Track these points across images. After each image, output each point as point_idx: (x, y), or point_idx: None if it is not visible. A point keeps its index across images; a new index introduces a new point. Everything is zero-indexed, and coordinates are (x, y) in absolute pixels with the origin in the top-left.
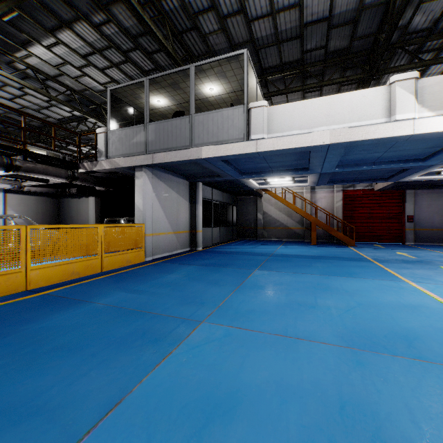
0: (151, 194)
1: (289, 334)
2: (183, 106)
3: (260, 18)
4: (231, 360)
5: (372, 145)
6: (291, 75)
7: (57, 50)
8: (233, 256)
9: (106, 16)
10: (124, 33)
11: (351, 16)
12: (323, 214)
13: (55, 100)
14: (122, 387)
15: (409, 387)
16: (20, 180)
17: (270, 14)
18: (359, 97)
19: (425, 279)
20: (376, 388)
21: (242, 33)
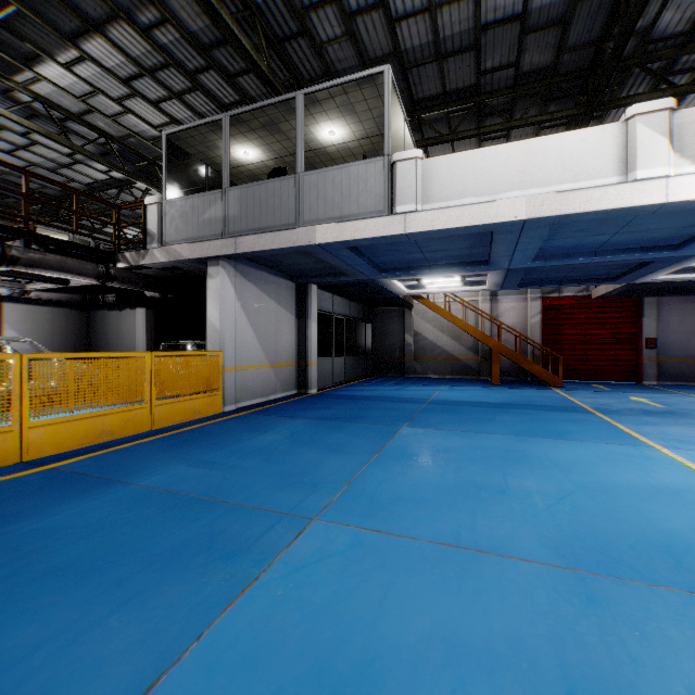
0: (234, 303)
1: (464, 543)
2: (286, 161)
3: (411, 16)
4: (363, 595)
5: (594, 222)
6: (460, 111)
7: (81, 71)
8: (367, 403)
9: (159, 14)
10: (189, 42)
11: (560, 13)
12: (510, 336)
13: (81, 153)
14: (163, 649)
15: (689, 650)
16: (23, 281)
17: (428, 10)
18: (575, 141)
19: (684, 442)
20: (629, 653)
21: (381, 42)
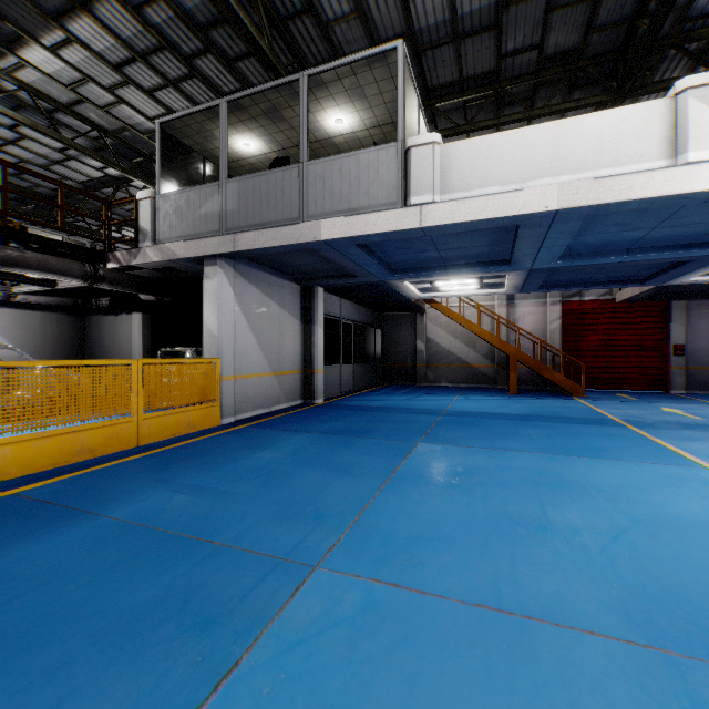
0: (233, 306)
1: (507, 604)
2: (290, 153)
3: None
4: (380, 692)
5: (632, 214)
6: (478, 100)
7: (69, 56)
8: (377, 415)
9: None
10: (184, 21)
11: None
12: (528, 343)
13: (71, 146)
14: None
15: None
16: (9, 283)
17: None
18: (614, 121)
19: None
20: None
21: (393, 21)
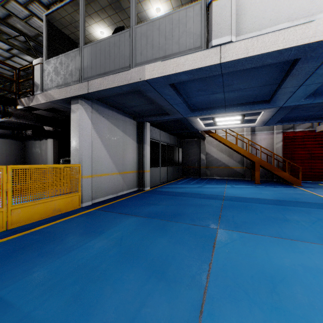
0: (90, 130)
1: None
2: None
3: None
4: None
5: None
6: None
7: None
8: (182, 199)
9: None
10: None
11: None
12: (263, 155)
13: (6, 43)
14: None
15: None
16: None
17: None
18: None
19: None
20: None
21: None
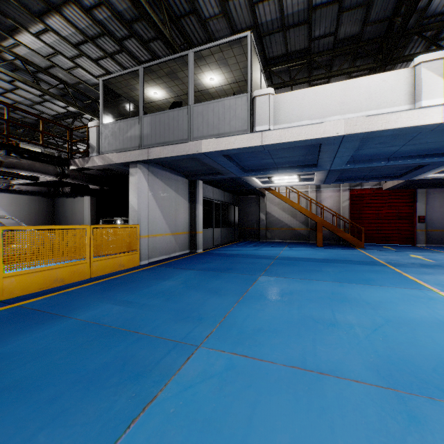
0: (147, 192)
1: (309, 366)
2: (182, 98)
3: None
4: (235, 412)
5: (390, 137)
6: (297, 65)
7: (46, 39)
8: (235, 259)
9: None
10: (117, 18)
11: None
12: (329, 215)
13: (47, 94)
14: None
15: None
16: (9, 178)
17: None
18: (378, 81)
19: None
20: None
21: (245, 18)
